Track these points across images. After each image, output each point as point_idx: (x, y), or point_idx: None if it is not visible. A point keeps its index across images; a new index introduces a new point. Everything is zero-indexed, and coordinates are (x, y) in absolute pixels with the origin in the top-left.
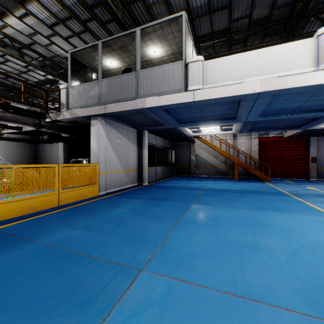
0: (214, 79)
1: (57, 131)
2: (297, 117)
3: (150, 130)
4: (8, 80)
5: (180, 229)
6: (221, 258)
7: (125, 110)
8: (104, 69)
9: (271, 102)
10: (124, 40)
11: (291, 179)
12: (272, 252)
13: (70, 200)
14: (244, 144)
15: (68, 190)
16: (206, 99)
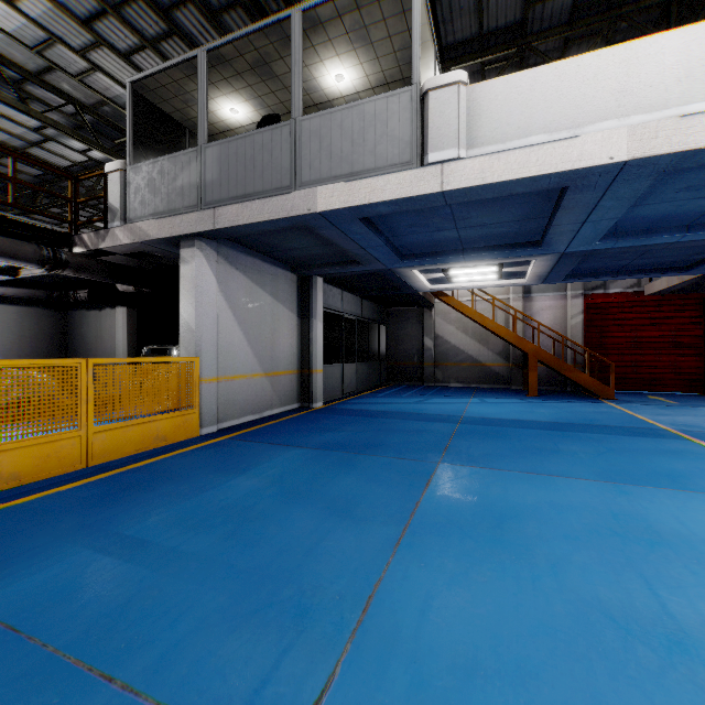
0: (498, 131)
1: (103, 278)
2: (700, 239)
3: (328, 278)
4: (2, 164)
5: (413, 554)
6: (573, 699)
7: (263, 219)
8: (217, 126)
9: (642, 195)
10: (262, 46)
11: (662, 393)
12: None
13: (120, 452)
14: (550, 311)
15: (115, 424)
16: (475, 187)
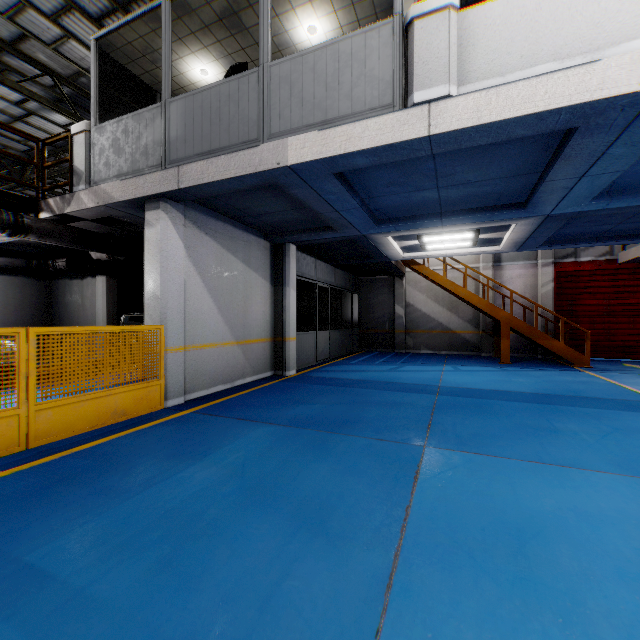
0: (497, 62)
1: (71, 245)
2: None
3: (302, 246)
4: None
5: (413, 608)
6: None
7: (229, 176)
8: (188, 90)
9: None
10: None
11: (634, 361)
12: None
13: (70, 430)
14: (520, 279)
15: (64, 400)
16: (468, 128)
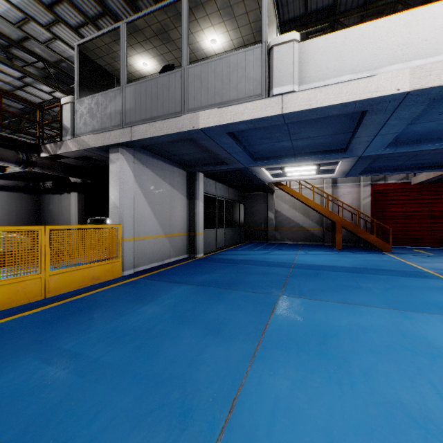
0: (320, 72)
1: (60, 173)
2: None
3: (207, 173)
4: None
5: (265, 364)
6: None
7: (163, 134)
8: (134, 75)
9: (416, 116)
10: (162, 20)
11: (422, 248)
12: None
13: (68, 288)
14: (349, 195)
15: (65, 269)
16: (304, 110)
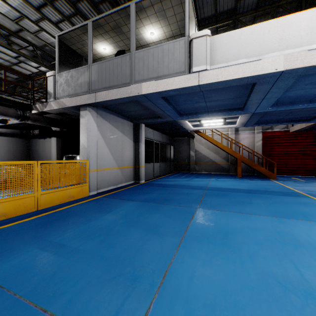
0: (224, 57)
1: (45, 124)
2: (315, 106)
3: (147, 124)
4: (0, 73)
5: (186, 250)
6: None
7: (118, 98)
8: (97, 56)
9: (290, 86)
10: (117, 19)
11: (297, 176)
12: None
13: (52, 203)
14: (247, 139)
15: (50, 191)
16: (214, 82)
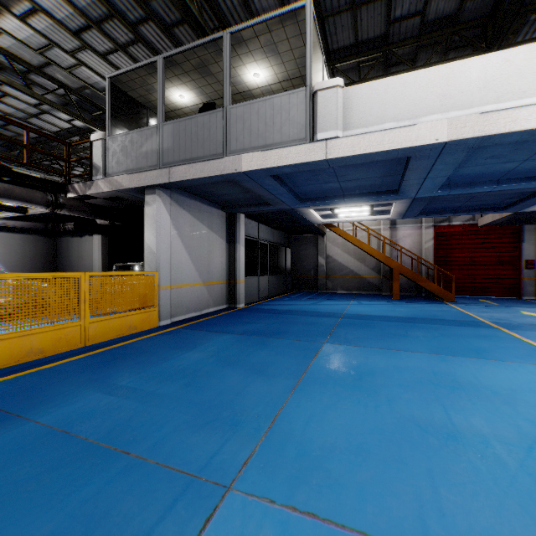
0: (364, 119)
1: (88, 215)
2: (507, 189)
3: (248, 214)
4: (9, 130)
5: (303, 394)
6: (387, 460)
7: (204, 176)
8: (169, 107)
9: (463, 161)
10: (202, 54)
11: (490, 297)
12: (485, 445)
13: (106, 336)
14: (410, 238)
15: (103, 317)
16: (348, 156)
